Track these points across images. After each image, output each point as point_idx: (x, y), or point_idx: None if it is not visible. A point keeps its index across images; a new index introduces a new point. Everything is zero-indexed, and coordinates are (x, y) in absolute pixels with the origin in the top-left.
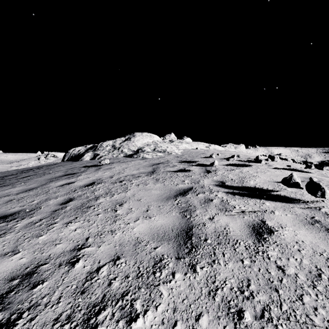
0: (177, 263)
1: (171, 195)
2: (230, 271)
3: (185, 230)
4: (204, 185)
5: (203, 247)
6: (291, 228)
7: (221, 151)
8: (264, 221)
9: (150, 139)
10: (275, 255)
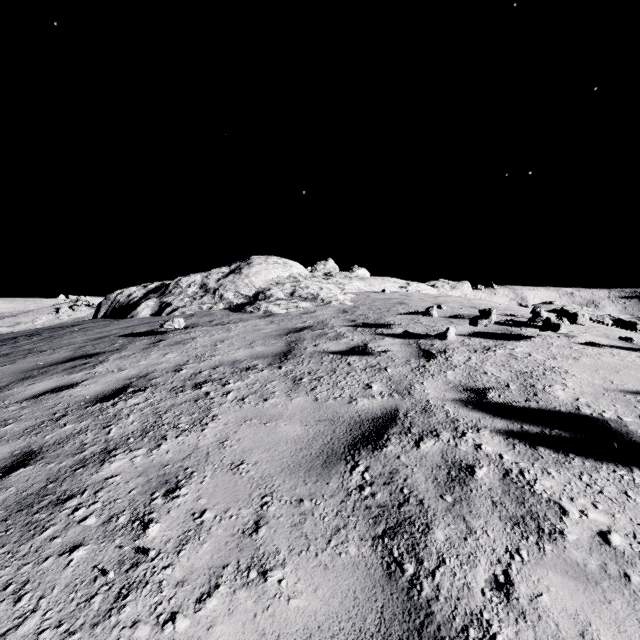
0: None
1: (339, 445)
2: None
3: None
4: (428, 402)
5: None
6: None
7: (435, 297)
8: None
9: (284, 270)
10: None
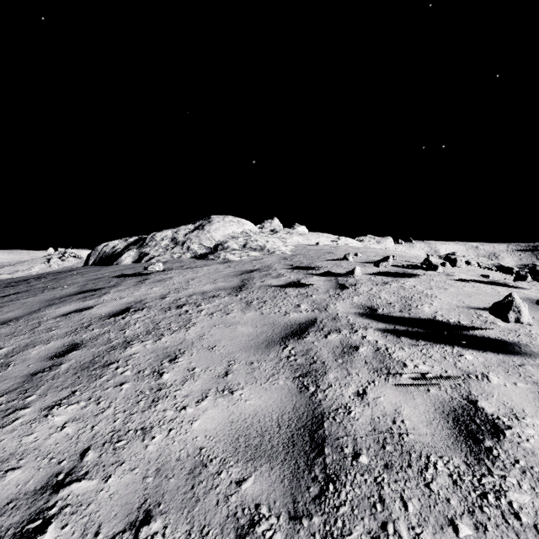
0: (294, 537)
1: (276, 337)
2: None
3: (307, 425)
4: (337, 314)
5: (352, 477)
6: (537, 420)
7: (358, 248)
8: (474, 402)
9: (238, 227)
10: (528, 504)
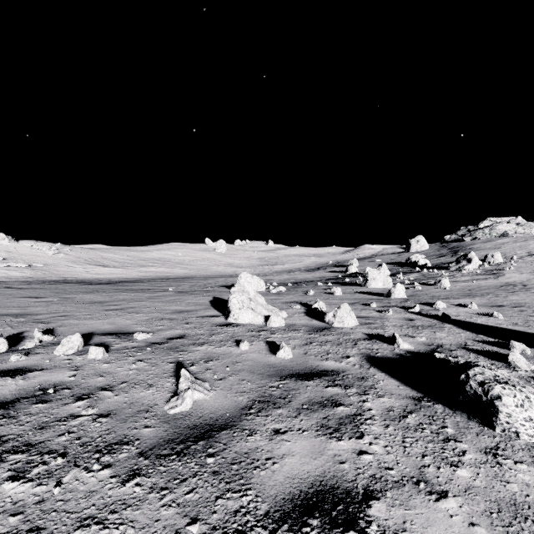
0: None
1: None
2: None
3: None
4: None
5: None
6: None
7: None
8: None
9: (510, 227)
10: None
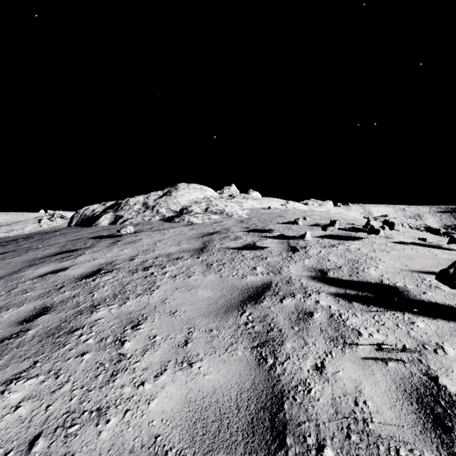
0: None
1: (234, 301)
2: None
3: (267, 406)
4: (291, 277)
5: None
6: None
7: (305, 212)
8: (435, 378)
9: (201, 193)
10: None
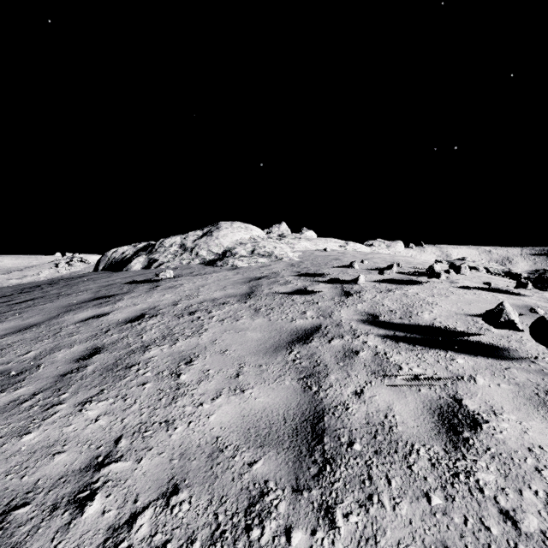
0: (296, 504)
1: (283, 342)
2: (406, 525)
3: (309, 419)
4: (341, 321)
5: (346, 460)
6: (513, 416)
7: (366, 254)
8: (459, 400)
9: (246, 233)
10: (492, 481)
